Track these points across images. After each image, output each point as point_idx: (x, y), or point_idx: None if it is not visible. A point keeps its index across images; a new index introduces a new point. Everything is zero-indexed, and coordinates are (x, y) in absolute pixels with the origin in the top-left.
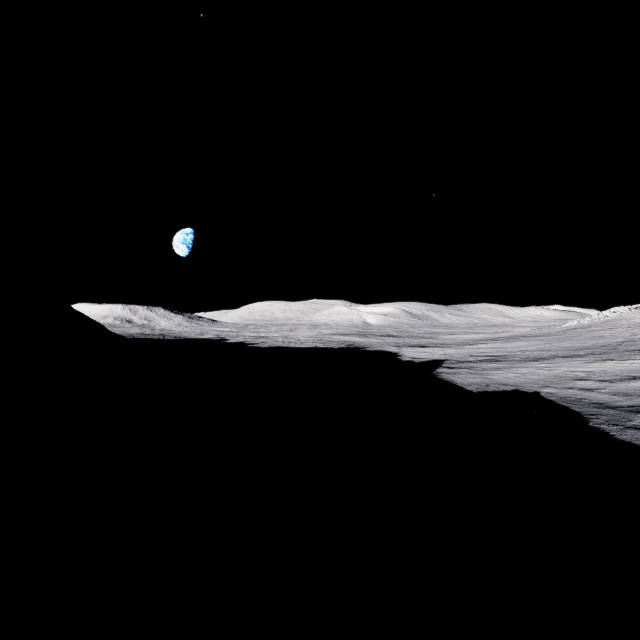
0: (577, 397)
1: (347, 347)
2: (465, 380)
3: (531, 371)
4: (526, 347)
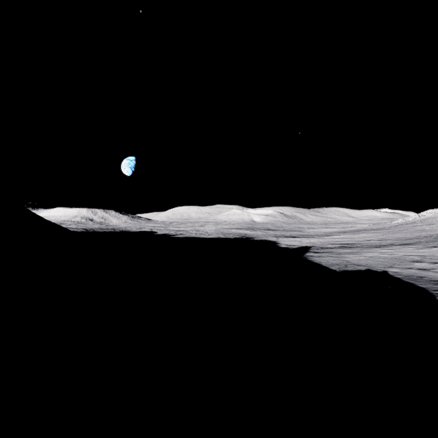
0: (418, 275)
1: (240, 237)
2: (328, 261)
3: (377, 255)
4: (369, 237)
